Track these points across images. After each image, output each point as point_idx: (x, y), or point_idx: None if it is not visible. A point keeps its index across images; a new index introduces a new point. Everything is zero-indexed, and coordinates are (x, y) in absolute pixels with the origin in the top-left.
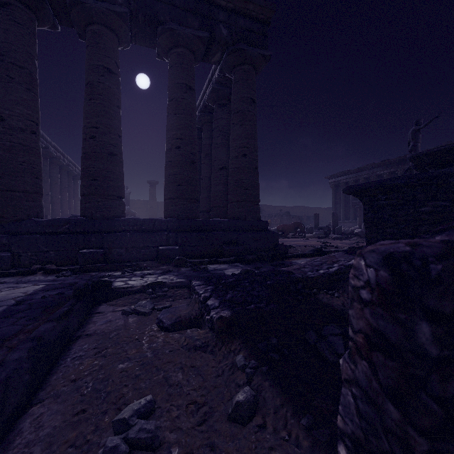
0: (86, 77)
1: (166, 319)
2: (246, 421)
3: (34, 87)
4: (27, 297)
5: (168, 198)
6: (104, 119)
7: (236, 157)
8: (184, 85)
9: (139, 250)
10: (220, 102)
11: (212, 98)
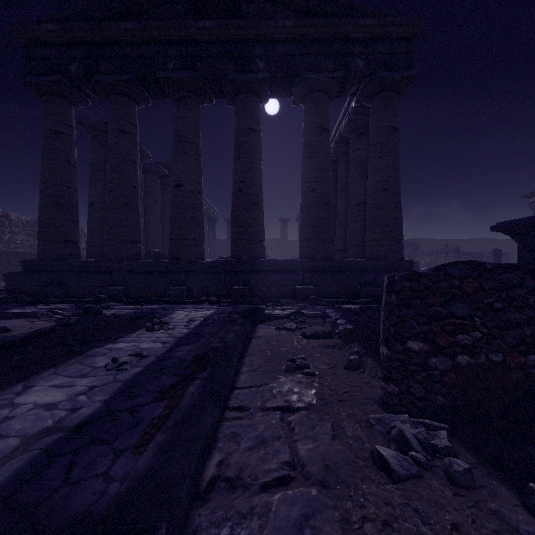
0: (235, 140)
1: (307, 331)
2: (354, 368)
3: (199, 156)
4: (209, 317)
5: (303, 239)
6: (249, 174)
7: (374, 193)
8: (318, 128)
9: (278, 288)
10: (357, 132)
11: (348, 129)
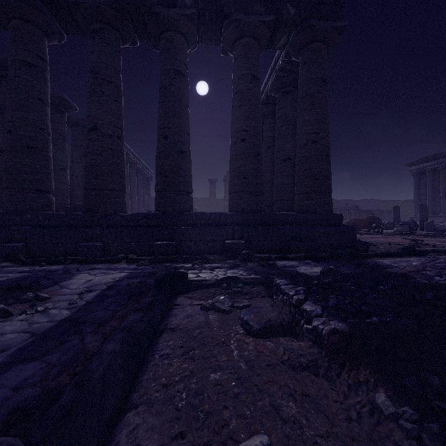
0: (159, 82)
1: (253, 322)
2: None
3: (119, 98)
4: (115, 283)
5: (233, 191)
6: (175, 119)
7: (304, 145)
8: (248, 75)
9: (206, 243)
10: (283, 90)
11: (275, 87)
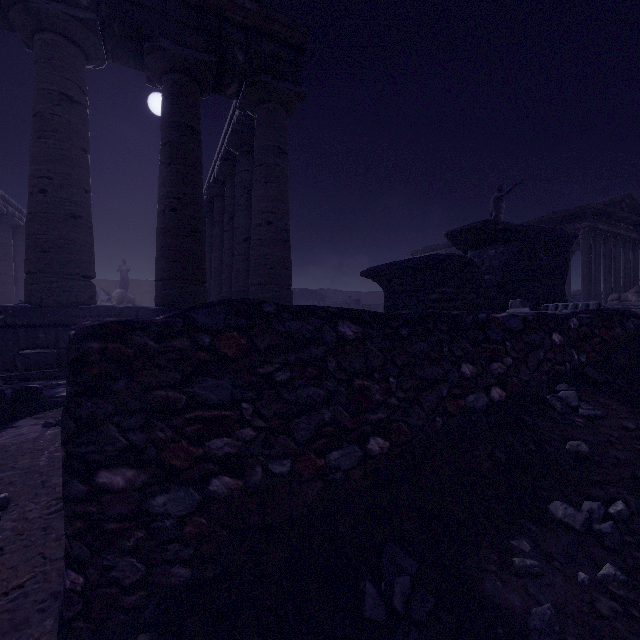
0: (33, 106)
1: None
2: None
3: None
4: None
5: (160, 278)
6: (61, 166)
7: (259, 226)
8: (182, 125)
9: None
10: (244, 149)
11: (234, 142)
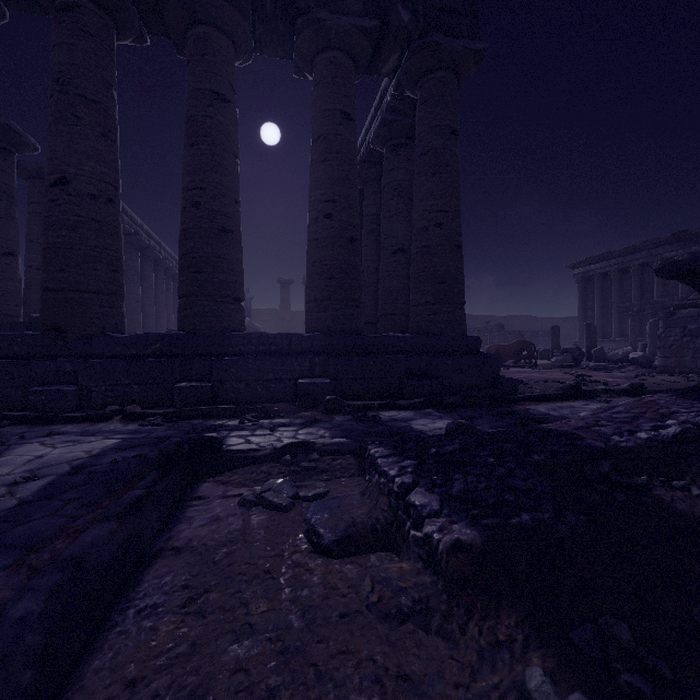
0: (186, 111)
1: (324, 528)
2: None
3: (111, 131)
4: (89, 460)
5: (312, 299)
6: (213, 175)
7: (424, 229)
8: (337, 112)
9: (267, 384)
10: (394, 142)
11: (381, 136)
